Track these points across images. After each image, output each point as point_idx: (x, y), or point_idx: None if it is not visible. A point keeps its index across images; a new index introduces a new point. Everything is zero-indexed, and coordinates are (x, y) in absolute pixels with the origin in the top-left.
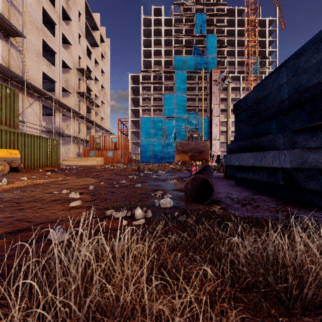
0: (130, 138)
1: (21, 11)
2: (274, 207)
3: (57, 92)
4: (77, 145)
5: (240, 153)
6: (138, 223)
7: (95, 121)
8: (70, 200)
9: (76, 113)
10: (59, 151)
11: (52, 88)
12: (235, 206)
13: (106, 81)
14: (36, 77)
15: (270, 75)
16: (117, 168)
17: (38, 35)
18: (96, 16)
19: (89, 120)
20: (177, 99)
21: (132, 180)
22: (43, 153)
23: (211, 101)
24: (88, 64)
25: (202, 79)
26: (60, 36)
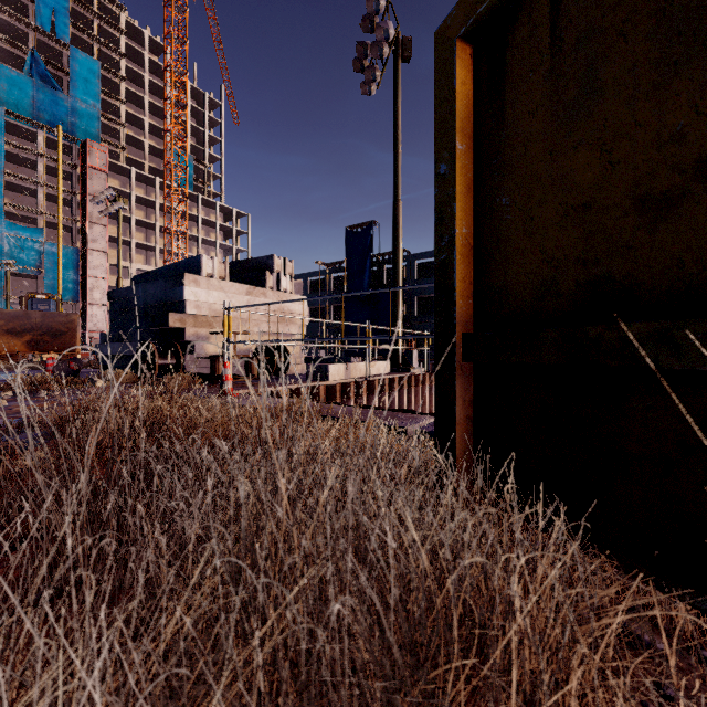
0: None
1: None
2: None
3: None
4: None
5: (112, 343)
6: None
7: None
8: None
9: None
10: None
11: None
12: None
13: None
14: None
15: (143, 276)
16: None
17: None
18: None
19: None
20: None
21: None
22: None
23: (85, 212)
24: None
25: (59, 152)
26: None
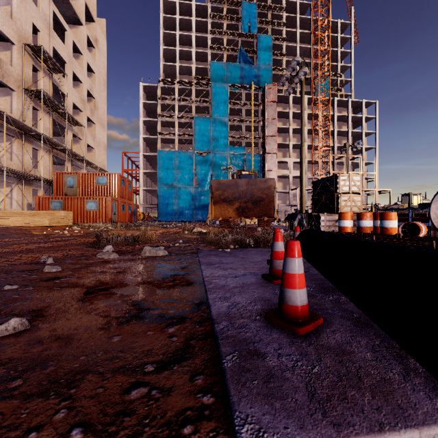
0: (141, 183)
1: None
2: None
3: None
4: (30, 189)
5: None
6: None
7: (76, 150)
8: None
9: (23, 127)
10: None
11: None
12: None
13: (99, 87)
14: None
15: None
16: (73, 234)
17: None
18: None
19: (56, 145)
20: (215, 125)
21: None
22: None
23: (264, 131)
24: (57, 46)
25: (252, 98)
26: None
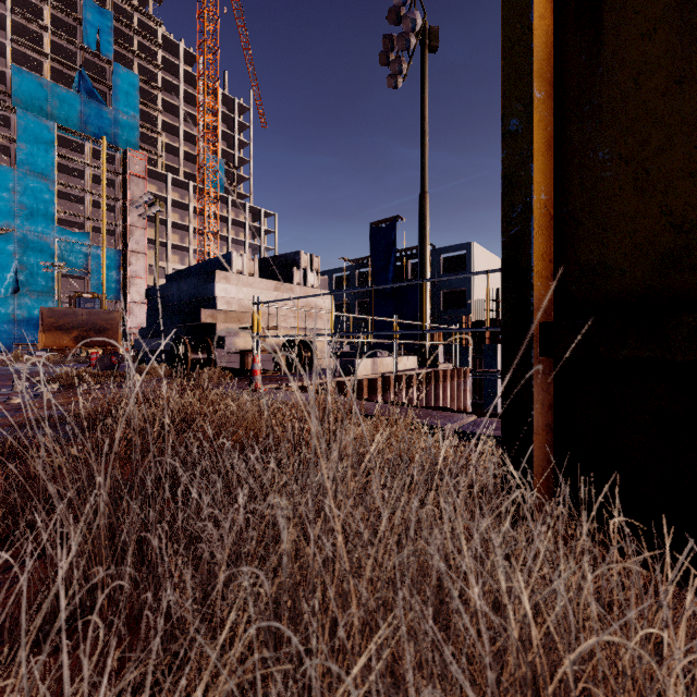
0: None
1: None
2: None
3: None
4: None
5: (149, 339)
6: None
7: None
8: None
9: None
10: None
11: None
12: None
13: None
14: None
15: (177, 274)
16: None
17: None
18: None
19: None
20: (25, 185)
21: None
22: None
23: (126, 217)
24: None
25: (103, 161)
26: None
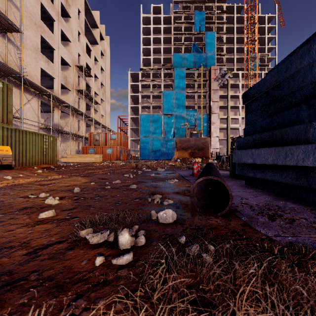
0: (129, 135)
1: (19, 6)
2: (315, 221)
3: (56, 89)
4: (77, 142)
5: (255, 149)
6: (120, 262)
7: (95, 118)
8: (44, 208)
9: (75, 110)
10: (56, 148)
11: (51, 85)
12: (260, 220)
13: (106, 78)
14: (34, 73)
15: (291, 56)
16: (116, 165)
17: (37, 31)
18: (96, 14)
19: (88, 117)
20: (176, 96)
21: (127, 179)
22: (39, 150)
23: (210, 98)
24: (87, 61)
25: (201, 76)
26: (59, 33)
